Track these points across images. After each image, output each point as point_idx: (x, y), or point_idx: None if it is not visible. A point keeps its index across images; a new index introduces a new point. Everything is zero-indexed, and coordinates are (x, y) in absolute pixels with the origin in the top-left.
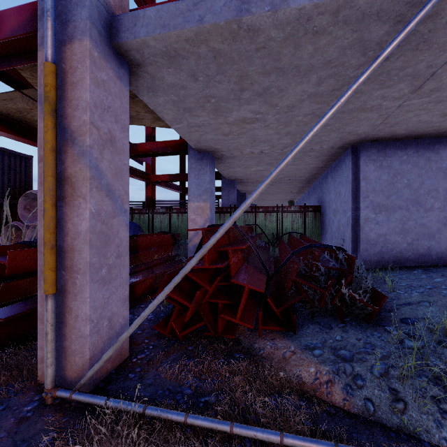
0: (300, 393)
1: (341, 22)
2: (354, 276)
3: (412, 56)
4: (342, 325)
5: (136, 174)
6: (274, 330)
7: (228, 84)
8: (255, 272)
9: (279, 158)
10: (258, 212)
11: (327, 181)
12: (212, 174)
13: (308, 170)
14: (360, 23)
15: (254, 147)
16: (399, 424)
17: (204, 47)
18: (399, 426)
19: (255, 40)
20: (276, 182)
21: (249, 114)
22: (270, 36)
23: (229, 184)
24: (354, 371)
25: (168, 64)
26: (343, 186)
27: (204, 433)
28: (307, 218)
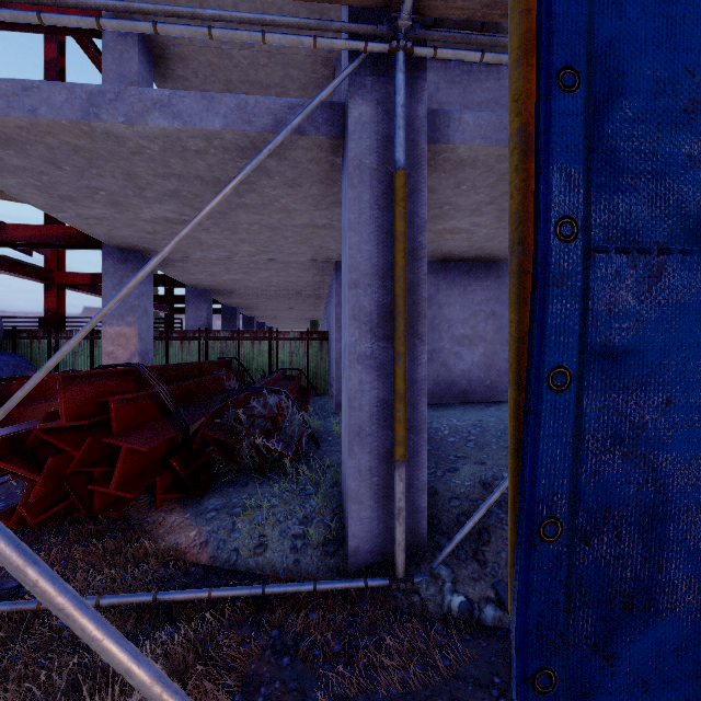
0: (168, 560)
1: (220, 147)
2: (293, 423)
3: (325, 188)
4: (260, 481)
5: (20, 270)
6: (181, 499)
7: (114, 180)
8: (165, 426)
9: (253, 266)
10: (242, 339)
11: (330, 300)
12: (147, 285)
13: (306, 284)
14: (243, 152)
15: (207, 252)
16: (252, 566)
17: (53, 139)
18: (251, 568)
19: (124, 144)
20: (274, 296)
21: (170, 214)
22: (142, 144)
23: (198, 295)
24: (234, 526)
25: (3, 146)
26: (334, 309)
27: (7, 621)
28: (311, 349)
